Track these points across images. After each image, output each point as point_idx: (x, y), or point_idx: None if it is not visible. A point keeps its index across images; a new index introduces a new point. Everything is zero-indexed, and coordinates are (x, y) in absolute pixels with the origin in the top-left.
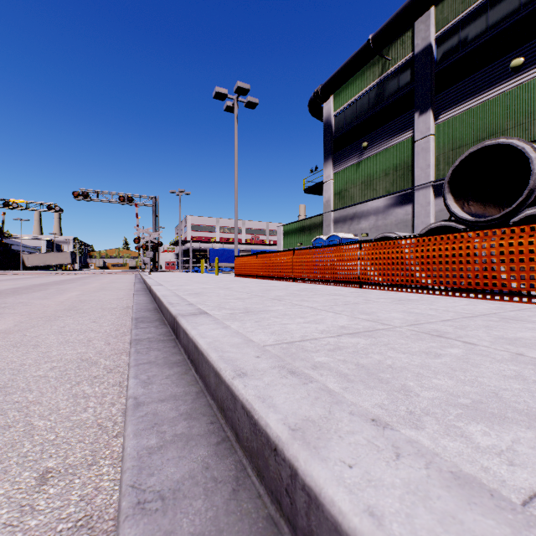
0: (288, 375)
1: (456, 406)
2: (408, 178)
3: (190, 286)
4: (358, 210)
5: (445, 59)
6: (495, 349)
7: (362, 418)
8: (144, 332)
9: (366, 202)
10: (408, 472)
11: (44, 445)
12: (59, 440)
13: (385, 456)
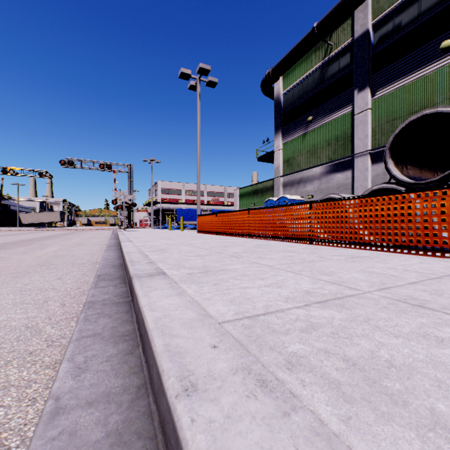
0: (257, 391)
1: None
2: (348, 147)
3: (156, 242)
4: (304, 175)
5: (381, 43)
6: None
7: None
8: (101, 293)
9: (311, 168)
10: None
11: None
12: None
13: None
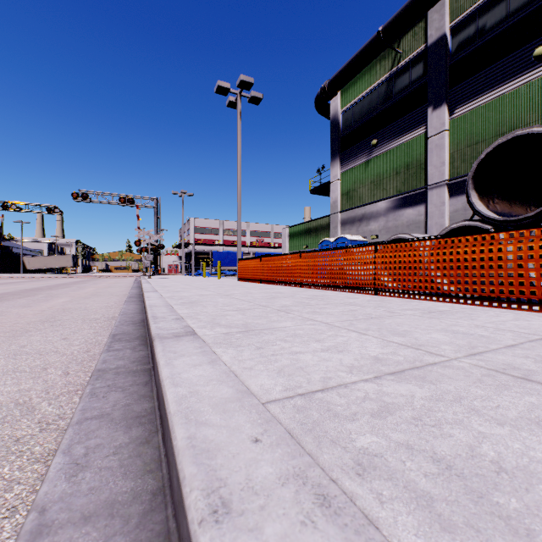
0: (316, 513)
1: None
2: (420, 177)
3: (187, 293)
4: (367, 211)
5: (460, 50)
6: None
7: None
8: (115, 358)
9: (375, 202)
10: None
11: None
12: None
13: None
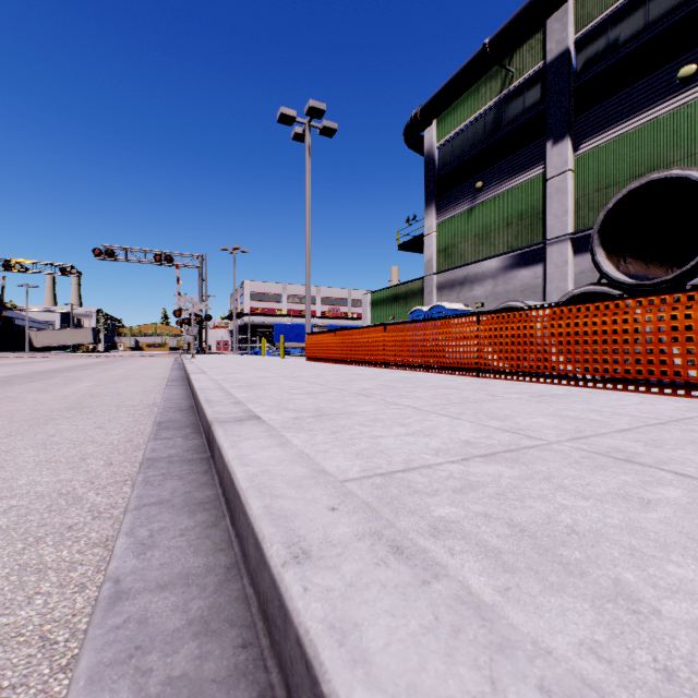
0: (390, 558)
1: None
2: (537, 229)
3: (243, 375)
4: (471, 272)
5: (587, 69)
6: None
7: None
8: (165, 446)
9: (481, 261)
10: None
11: None
12: None
13: None
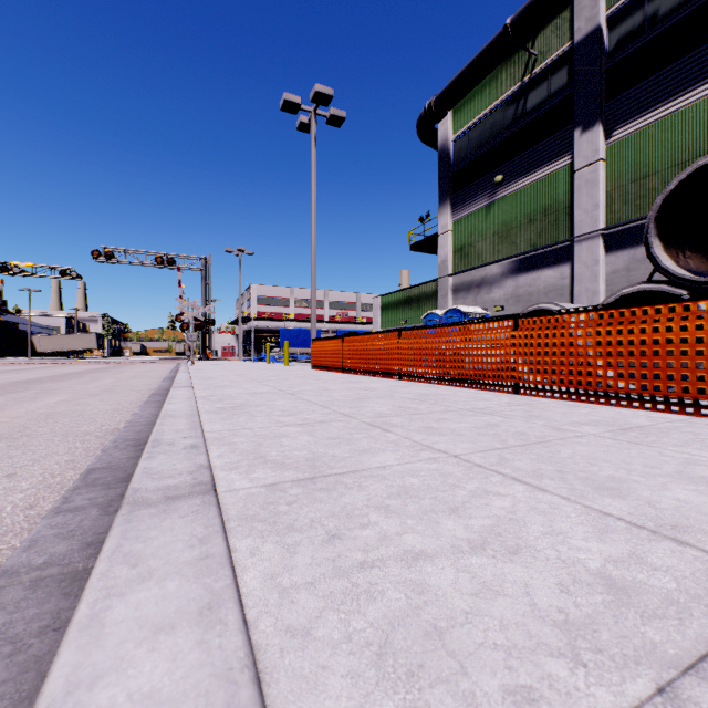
0: None
1: None
2: (564, 226)
3: (234, 389)
4: (489, 273)
5: (621, 48)
6: None
7: None
8: (57, 533)
9: (500, 261)
10: None
11: None
12: None
13: None
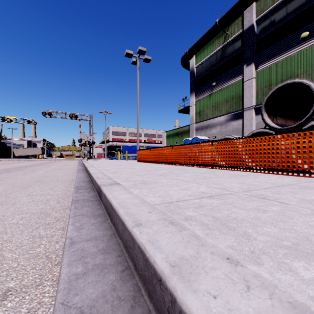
0: (169, 225)
1: (282, 247)
2: (239, 104)
3: (110, 167)
4: (210, 123)
5: (261, 33)
6: (300, 207)
7: (220, 257)
8: (81, 195)
9: (215, 118)
10: (257, 302)
11: (9, 271)
12: (19, 267)
13: (239, 288)
